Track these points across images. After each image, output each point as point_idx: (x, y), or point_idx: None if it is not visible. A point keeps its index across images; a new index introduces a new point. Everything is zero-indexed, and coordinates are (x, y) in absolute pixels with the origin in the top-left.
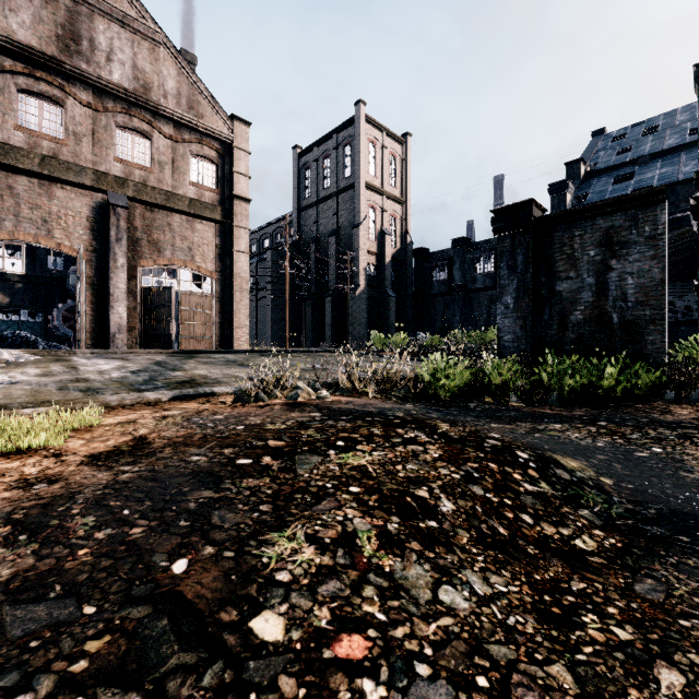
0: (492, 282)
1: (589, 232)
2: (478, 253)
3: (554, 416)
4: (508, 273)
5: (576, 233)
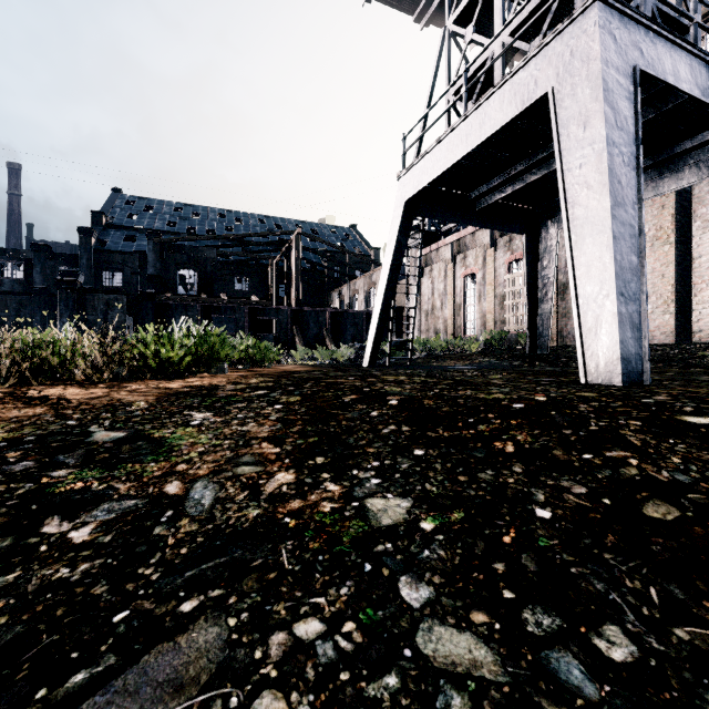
0: (22, 288)
1: (101, 298)
2: (6, 259)
3: None
4: (65, 308)
5: (96, 298)
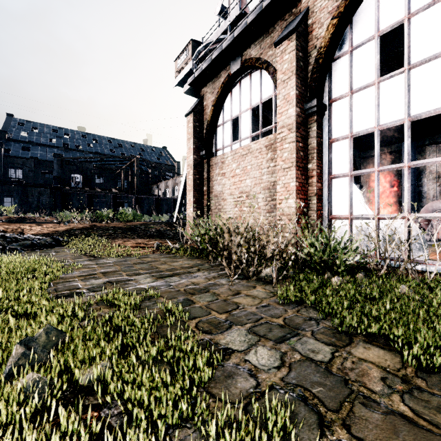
0: None
1: (36, 190)
2: None
3: None
4: (17, 195)
5: (33, 190)
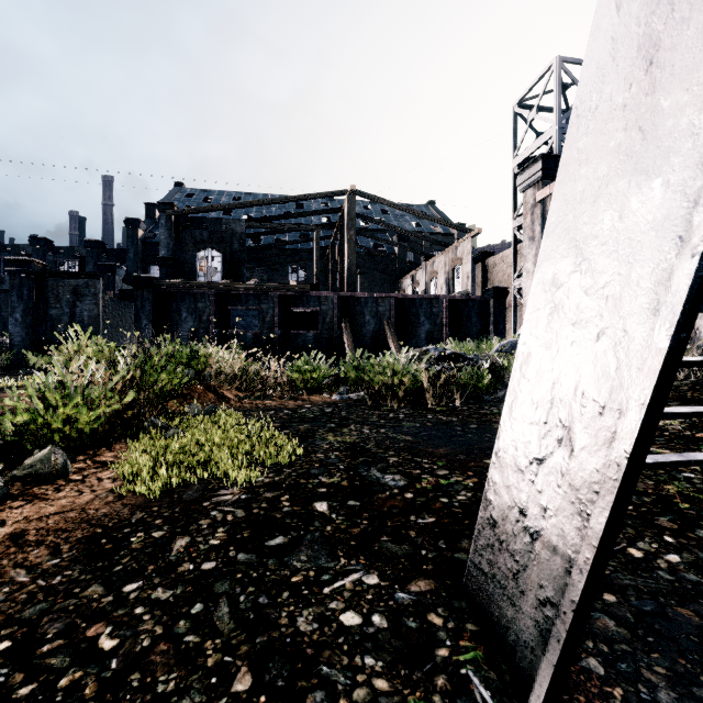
0: None
1: (67, 285)
2: (62, 258)
3: (8, 375)
4: (18, 300)
5: (60, 284)
